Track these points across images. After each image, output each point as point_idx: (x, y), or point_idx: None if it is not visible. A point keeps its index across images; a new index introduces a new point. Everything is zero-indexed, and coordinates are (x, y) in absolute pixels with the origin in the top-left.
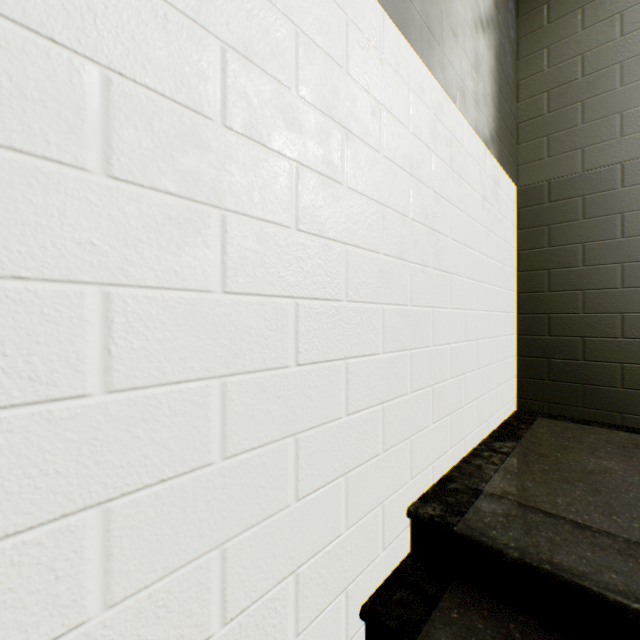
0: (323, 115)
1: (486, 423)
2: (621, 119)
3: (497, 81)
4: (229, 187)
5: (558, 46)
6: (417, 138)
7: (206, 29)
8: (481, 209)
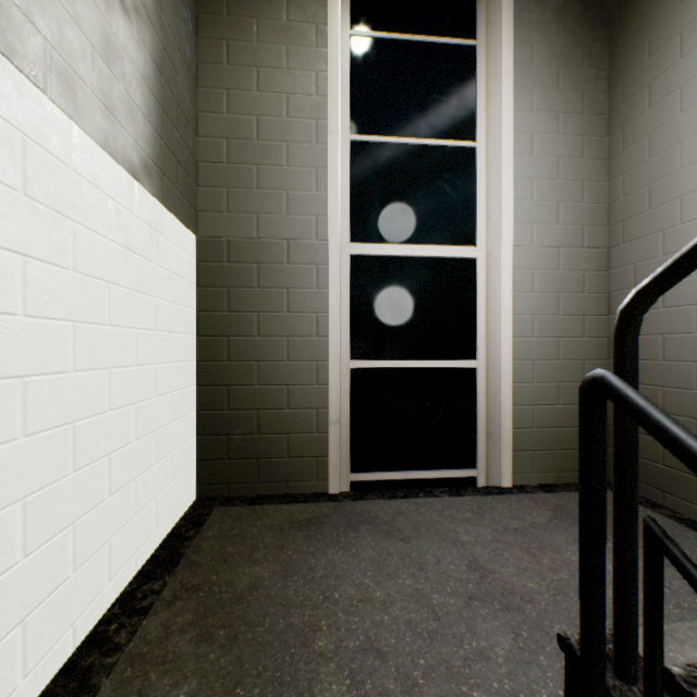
0: None
1: (134, 558)
2: (288, 197)
3: (159, 96)
4: None
5: (238, 95)
6: None
7: None
8: (122, 263)
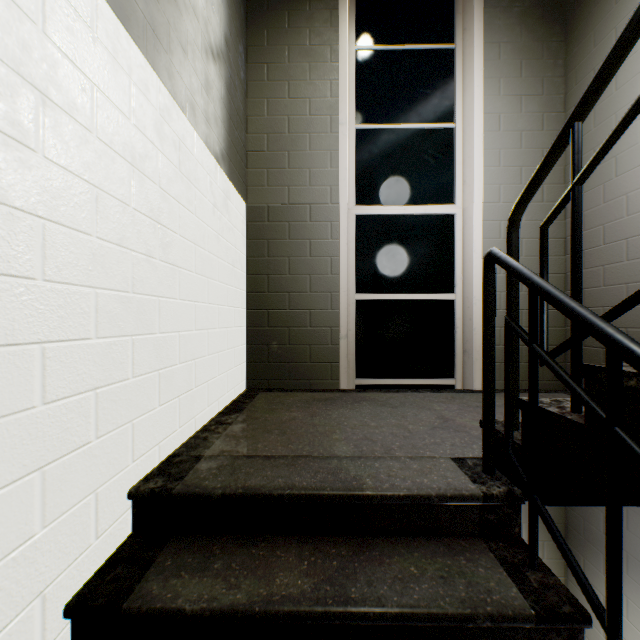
0: (6, 66)
1: (217, 402)
2: (310, 173)
3: (228, 109)
4: None
5: (274, 102)
6: (141, 132)
7: None
8: (212, 215)
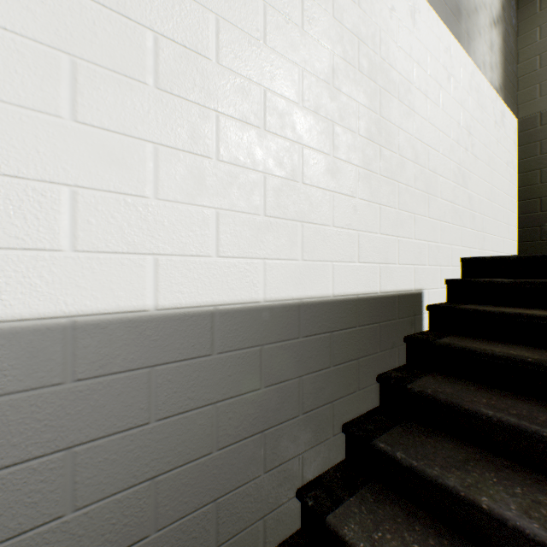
0: (434, 81)
1: (496, 254)
2: None
3: (503, 53)
4: (415, 105)
5: None
6: (463, 89)
7: (411, 58)
8: (493, 129)
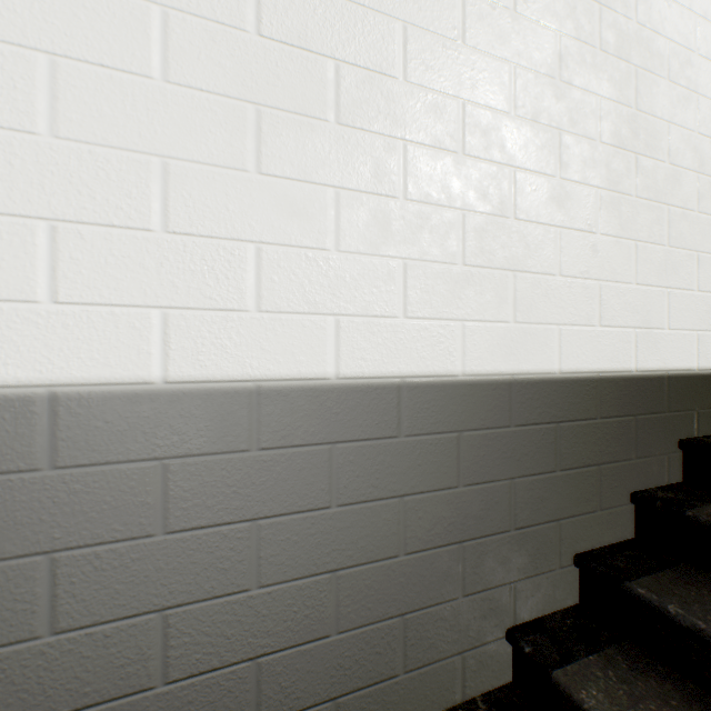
0: None
1: None
2: None
3: None
4: (698, 84)
5: None
6: None
7: (692, 12)
8: None
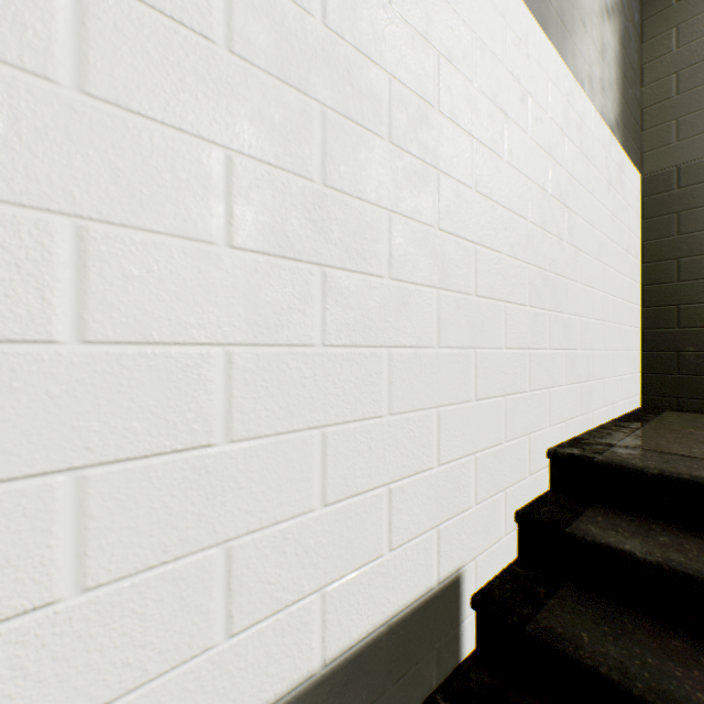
0: (491, 103)
1: (611, 407)
2: None
3: (621, 66)
4: (441, 155)
5: (689, 24)
6: (553, 122)
7: (430, 44)
8: (606, 194)
